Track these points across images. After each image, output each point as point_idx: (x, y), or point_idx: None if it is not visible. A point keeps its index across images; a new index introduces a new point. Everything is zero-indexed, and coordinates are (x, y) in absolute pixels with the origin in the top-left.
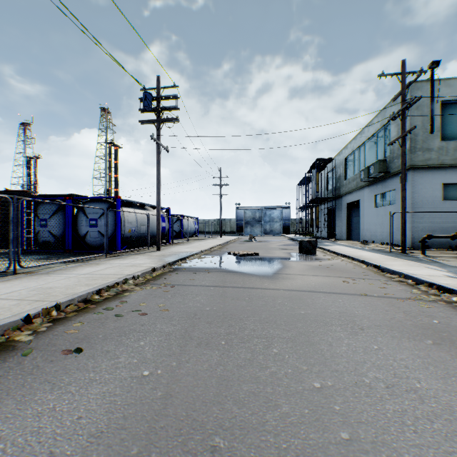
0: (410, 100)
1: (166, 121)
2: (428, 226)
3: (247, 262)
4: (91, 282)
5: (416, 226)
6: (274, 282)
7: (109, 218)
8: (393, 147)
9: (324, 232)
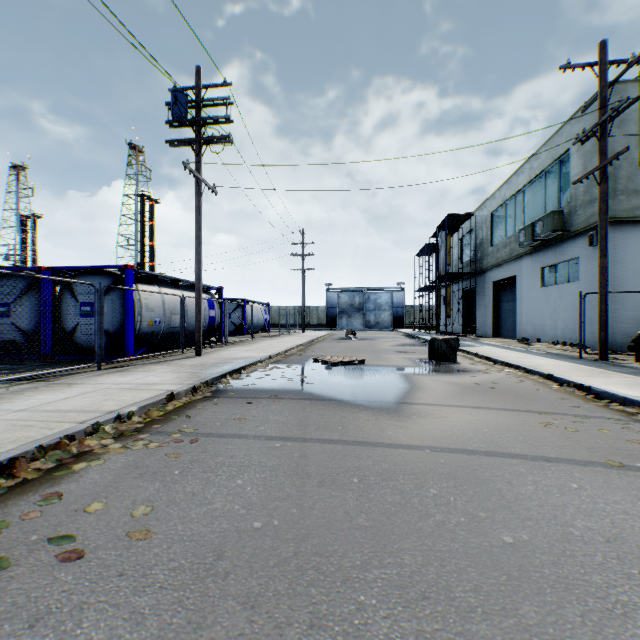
0: (619, 104)
1: (210, 142)
2: (636, 315)
3: (346, 377)
4: (11, 435)
5: (616, 315)
6: (405, 426)
7: (114, 302)
8: (575, 190)
9: (456, 325)
